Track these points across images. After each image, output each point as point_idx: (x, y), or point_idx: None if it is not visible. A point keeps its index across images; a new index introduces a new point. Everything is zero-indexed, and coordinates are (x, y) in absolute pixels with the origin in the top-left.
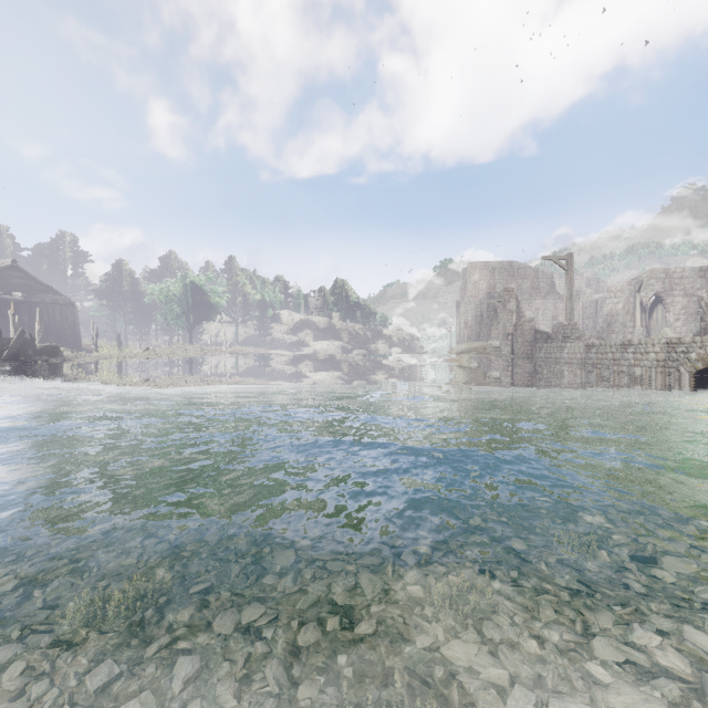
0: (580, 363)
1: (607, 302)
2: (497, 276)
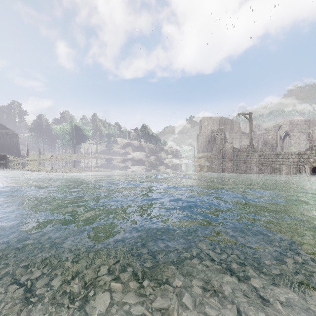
0: (256, 163)
1: (265, 135)
2: (215, 123)
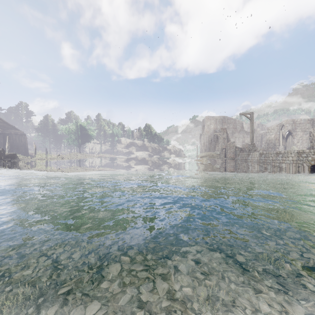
0: (256, 161)
1: (267, 134)
2: (218, 122)
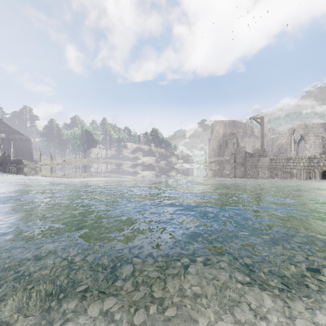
0: (267, 167)
1: (278, 139)
2: (227, 127)
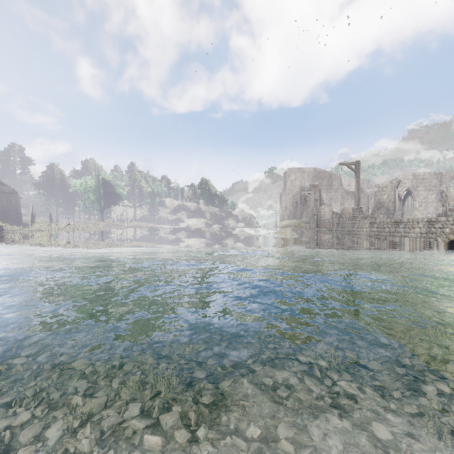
0: (365, 234)
1: (377, 194)
2: (306, 177)
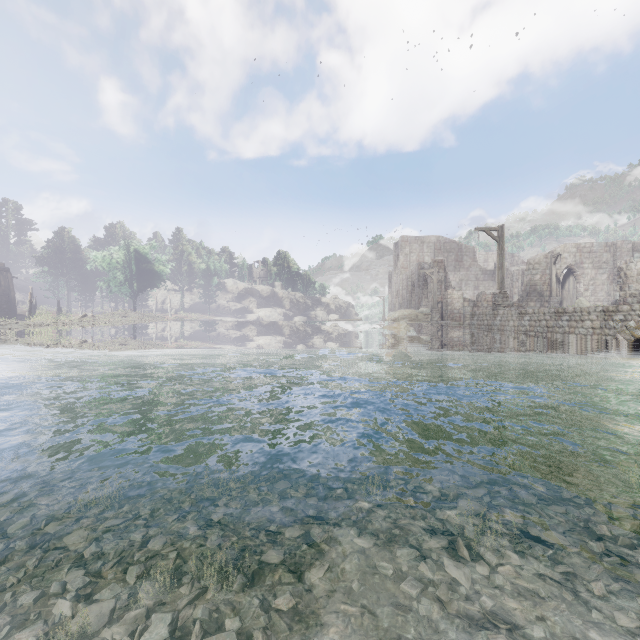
0: (513, 330)
1: (526, 273)
2: (425, 249)
